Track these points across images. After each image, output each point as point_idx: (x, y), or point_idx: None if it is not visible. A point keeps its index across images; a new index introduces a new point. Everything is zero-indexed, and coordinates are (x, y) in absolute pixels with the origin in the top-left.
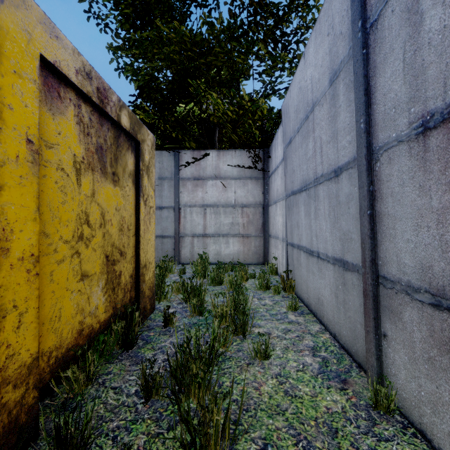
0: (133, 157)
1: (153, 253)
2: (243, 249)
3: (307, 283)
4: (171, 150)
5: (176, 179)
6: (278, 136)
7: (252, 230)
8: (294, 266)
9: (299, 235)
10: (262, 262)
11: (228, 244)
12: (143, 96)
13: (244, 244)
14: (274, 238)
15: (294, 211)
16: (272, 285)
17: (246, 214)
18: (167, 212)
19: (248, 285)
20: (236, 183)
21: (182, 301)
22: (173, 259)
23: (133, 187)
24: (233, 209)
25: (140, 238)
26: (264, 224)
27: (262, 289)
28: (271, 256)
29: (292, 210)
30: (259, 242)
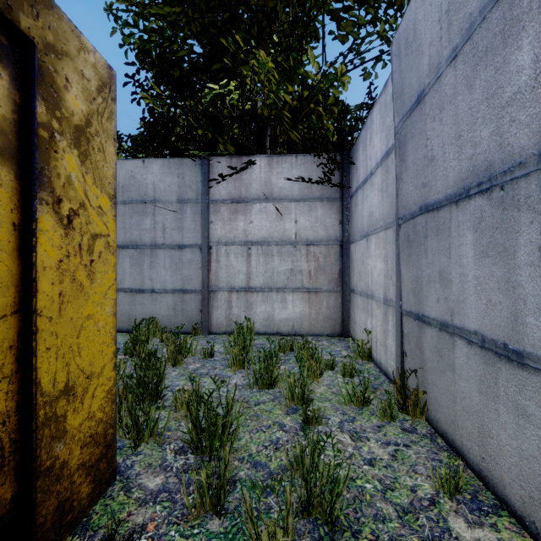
0: (4, 81)
1: (108, 347)
2: (309, 311)
3: (485, 422)
4: (196, 155)
5: (203, 202)
6: (372, 120)
7: (322, 281)
8: (427, 363)
9: (448, 302)
10: (339, 332)
11: (285, 303)
12: (148, 66)
13: (310, 303)
14: (363, 295)
15: (432, 247)
16: (376, 397)
17: (313, 255)
18: (191, 253)
19: (324, 387)
20: (298, 208)
21: (187, 445)
22: (199, 327)
23: (9, 170)
24: (292, 248)
25: (40, 321)
26: (343, 272)
27: (354, 403)
28: (356, 325)
29: (423, 246)
30: (334, 300)
